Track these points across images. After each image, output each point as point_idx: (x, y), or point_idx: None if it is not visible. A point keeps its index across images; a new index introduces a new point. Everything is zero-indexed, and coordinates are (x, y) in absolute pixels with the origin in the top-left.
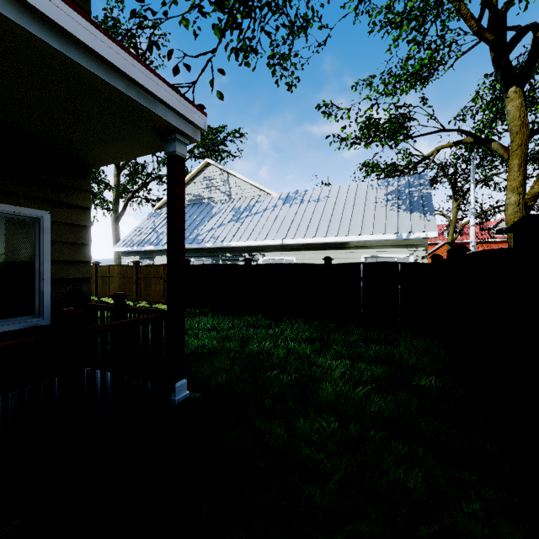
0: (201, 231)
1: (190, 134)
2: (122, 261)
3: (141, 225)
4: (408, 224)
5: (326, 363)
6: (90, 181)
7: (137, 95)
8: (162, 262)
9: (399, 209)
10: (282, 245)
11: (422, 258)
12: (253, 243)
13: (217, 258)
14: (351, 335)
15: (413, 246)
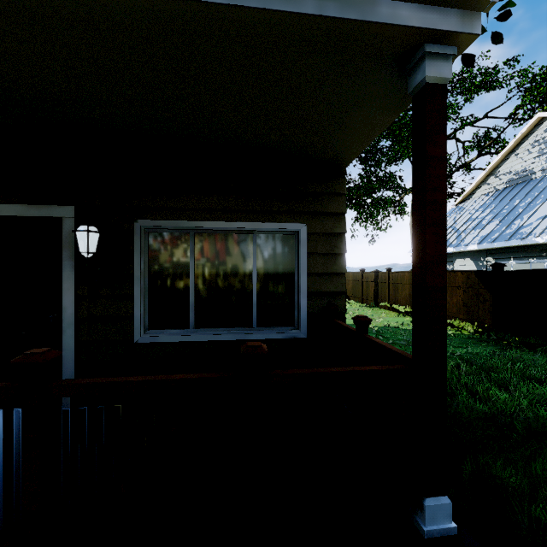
0: (527, 220)
1: (454, 28)
2: None
3: None
4: None
5: None
6: (344, 182)
7: (339, 7)
8: (464, 266)
9: None
10: None
11: None
12: None
13: None
14: None
15: None
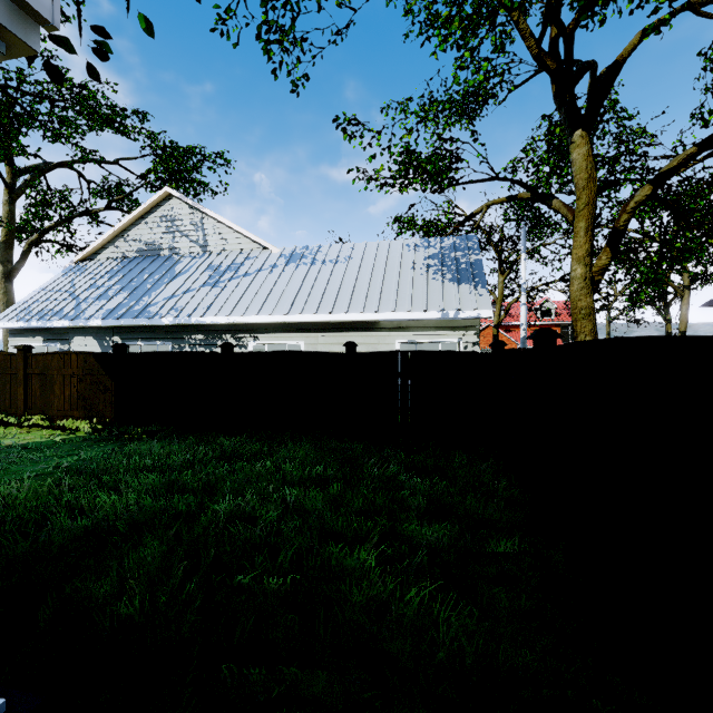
0: (155, 298)
1: None
2: (9, 345)
3: (49, 285)
4: (455, 299)
5: (350, 526)
6: None
7: None
8: (86, 347)
9: (444, 278)
10: (284, 323)
11: (473, 345)
12: (239, 320)
13: (182, 342)
14: (387, 464)
15: (461, 328)
